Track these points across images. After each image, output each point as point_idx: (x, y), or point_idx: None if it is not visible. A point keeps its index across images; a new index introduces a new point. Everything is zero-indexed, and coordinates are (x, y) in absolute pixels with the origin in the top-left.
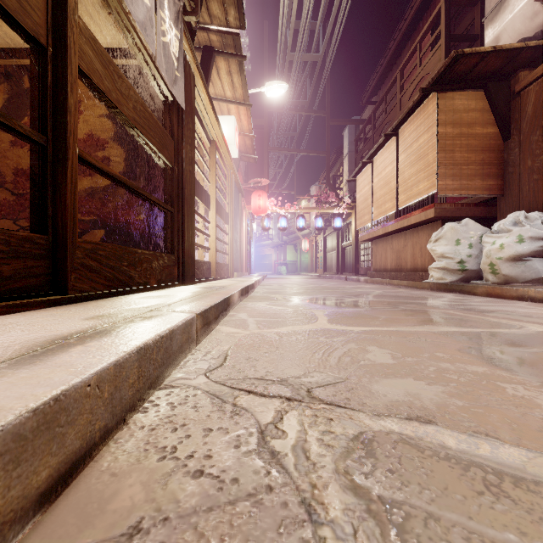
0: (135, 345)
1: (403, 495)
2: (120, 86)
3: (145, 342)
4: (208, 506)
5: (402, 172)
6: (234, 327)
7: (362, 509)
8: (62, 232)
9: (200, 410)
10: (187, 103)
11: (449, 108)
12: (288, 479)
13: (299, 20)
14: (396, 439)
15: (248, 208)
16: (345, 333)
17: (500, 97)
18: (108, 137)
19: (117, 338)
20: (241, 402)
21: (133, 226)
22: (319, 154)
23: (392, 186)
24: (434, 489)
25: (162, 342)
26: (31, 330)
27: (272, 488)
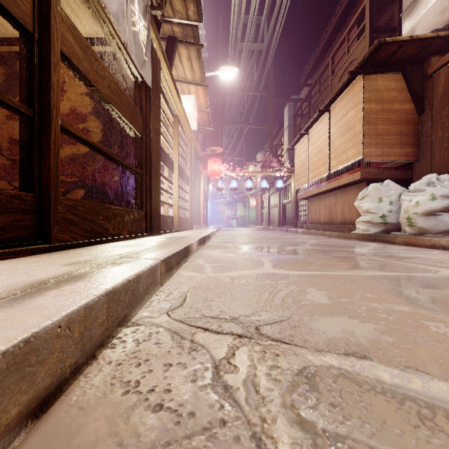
0: (104, 289)
1: (346, 429)
2: (96, 68)
3: (114, 286)
4: (166, 441)
5: (333, 142)
6: (193, 271)
7: (309, 443)
8: (46, 191)
9: (162, 346)
10: (154, 84)
11: (373, 88)
12: (240, 413)
13: (247, 16)
14: (336, 374)
15: (205, 172)
16: (287, 277)
17: (415, 79)
18: (87, 112)
19: (89, 283)
20: (198, 339)
21: (109, 186)
22: (264, 127)
23: (325, 153)
24: (374, 423)
25: (129, 285)
26: (15, 275)
27: (225, 422)
